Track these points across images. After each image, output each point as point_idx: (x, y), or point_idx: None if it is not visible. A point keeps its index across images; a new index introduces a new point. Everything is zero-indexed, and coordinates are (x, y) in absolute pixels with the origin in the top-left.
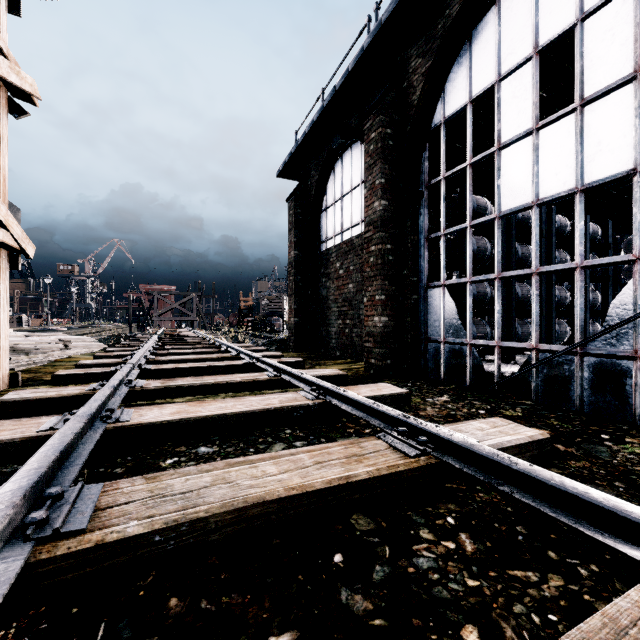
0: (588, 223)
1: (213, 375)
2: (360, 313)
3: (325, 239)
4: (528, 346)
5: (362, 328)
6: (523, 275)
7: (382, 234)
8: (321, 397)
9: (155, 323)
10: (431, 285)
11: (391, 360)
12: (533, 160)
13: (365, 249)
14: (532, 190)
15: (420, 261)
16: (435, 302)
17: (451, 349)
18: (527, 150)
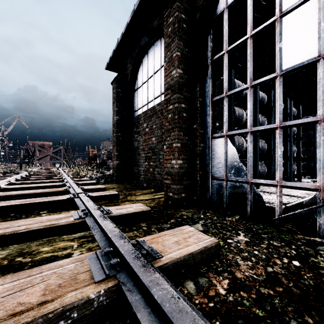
0: (292, 105)
1: (33, 211)
2: (160, 157)
3: (137, 109)
4: (313, 187)
5: (161, 168)
6: (307, 123)
7: (178, 95)
8: (113, 273)
9: (36, 164)
10: (215, 136)
11: (185, 193)
12: (319, 17)
13: (164, 108)
14: (318, 45)
15: (206, 118)
16: (218, 149)
17: (233, 186)
18: (312, 10)
